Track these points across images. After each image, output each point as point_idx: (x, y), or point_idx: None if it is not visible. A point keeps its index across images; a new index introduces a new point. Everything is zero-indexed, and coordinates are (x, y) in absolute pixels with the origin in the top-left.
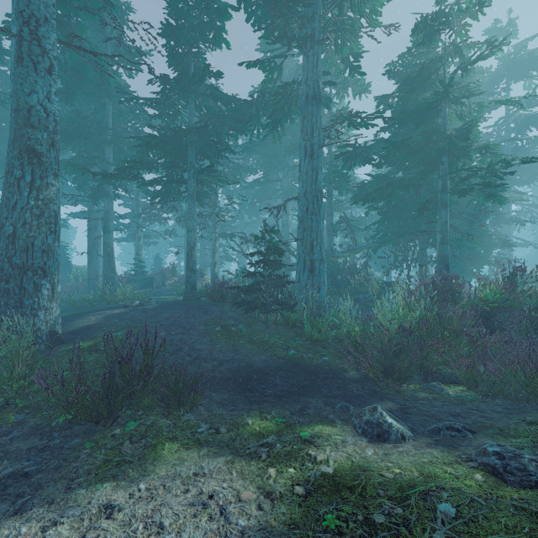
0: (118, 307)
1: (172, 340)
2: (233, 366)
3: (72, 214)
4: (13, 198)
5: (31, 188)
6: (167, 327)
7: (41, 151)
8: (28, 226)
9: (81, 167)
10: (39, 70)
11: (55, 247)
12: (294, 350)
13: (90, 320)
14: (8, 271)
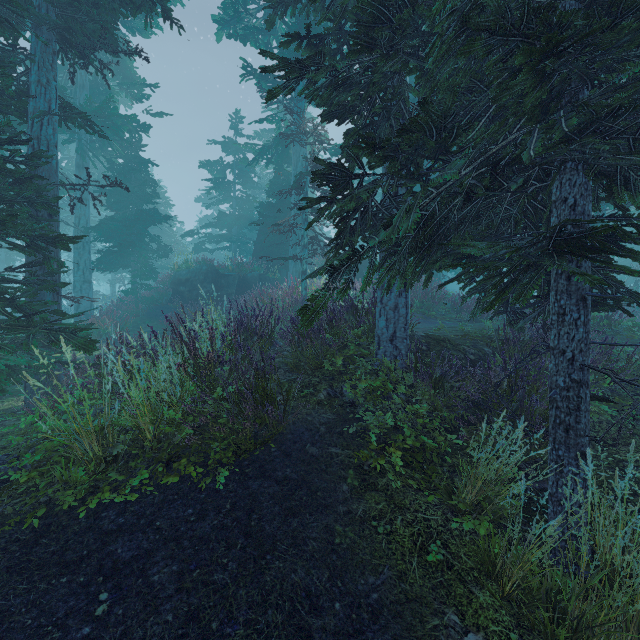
0: None
1: None
2: None
3: None
4: None
5: None
6: None
7: None
8: None
9: None
10: None
11: None
12: None
13: None
14: None
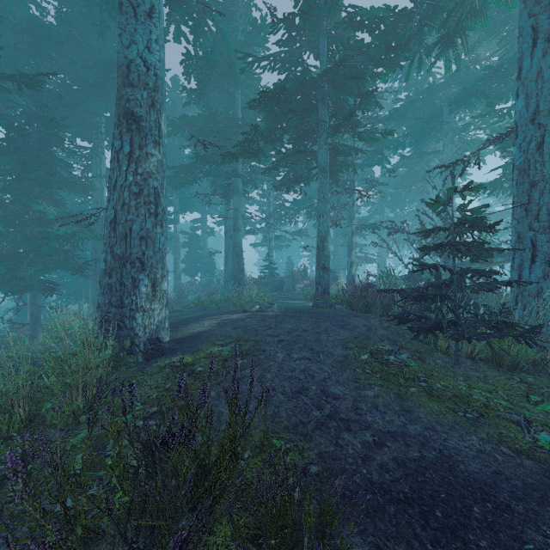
0: (239, 311)
1: (292, 371)
2: (407, 454)
3: (217, 223)
4: (114, 176)
5: (129, 161)
6: (288, 346)
7: (140, 115)
8: (126, 208)
9: (209, 160)
10: (139, 15)
11: (156, 234)
12: (548, 433)
13: (202, 326)
14: (111, 263)
